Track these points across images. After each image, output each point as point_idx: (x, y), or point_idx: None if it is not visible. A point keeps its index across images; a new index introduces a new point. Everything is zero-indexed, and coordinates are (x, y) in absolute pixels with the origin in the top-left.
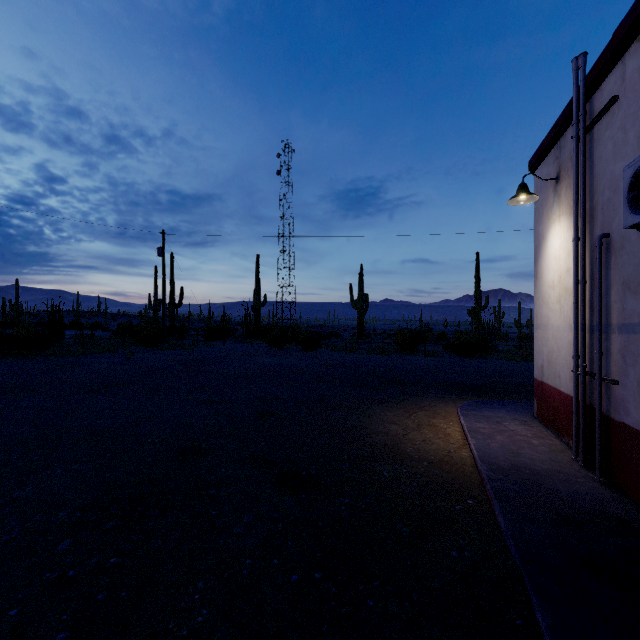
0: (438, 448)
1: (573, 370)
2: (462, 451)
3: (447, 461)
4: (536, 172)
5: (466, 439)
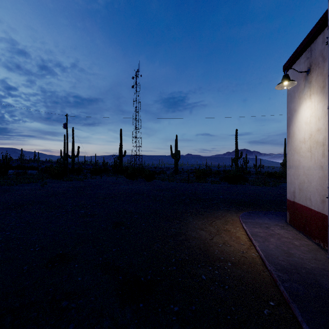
0: (235, 249)
1: (328, 196)
2: (251, 251)
3: (244, 261)
4: (288, 71)
5: (250, 241)
